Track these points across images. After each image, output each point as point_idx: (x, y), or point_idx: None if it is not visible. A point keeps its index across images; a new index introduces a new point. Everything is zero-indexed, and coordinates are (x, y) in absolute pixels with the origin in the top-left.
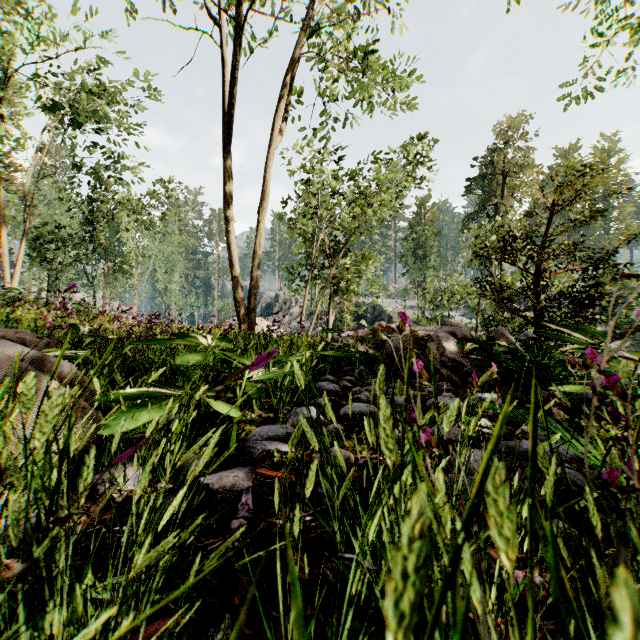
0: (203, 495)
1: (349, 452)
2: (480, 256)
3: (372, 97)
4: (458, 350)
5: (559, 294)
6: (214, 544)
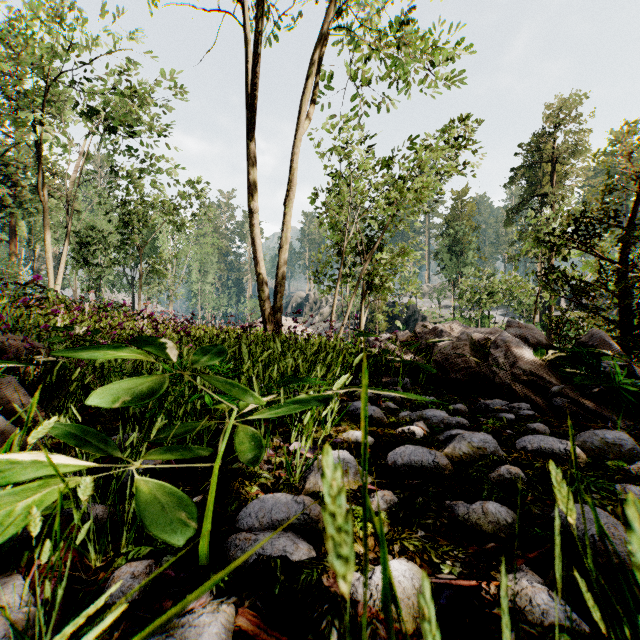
0: None
1: (417, 568)
2: (548, 242)
3: (409, 75)
4: (534, 359)
5: None
6: None
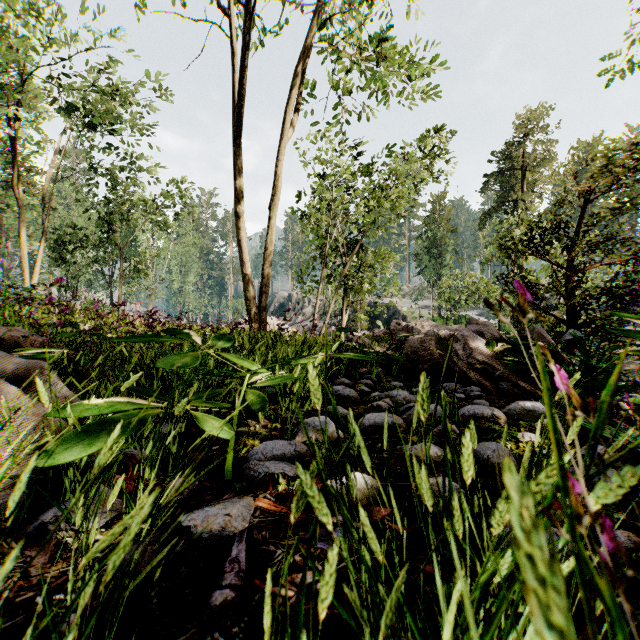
0: (182, 543)
1: (372, 478)
2: (506, 249)
3: (387, 88)
4: (487, 351)
5: (595, 290)
6: (185, 632)
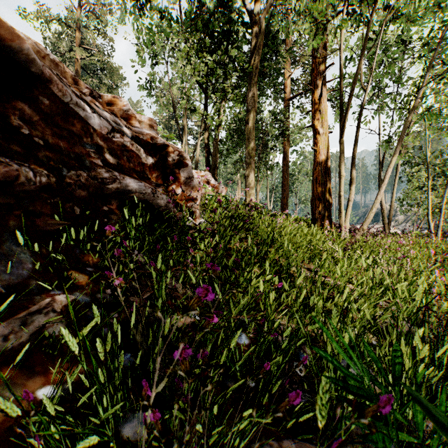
0: None
1: None
2: None
3: None
4: None
5: None
6: None
